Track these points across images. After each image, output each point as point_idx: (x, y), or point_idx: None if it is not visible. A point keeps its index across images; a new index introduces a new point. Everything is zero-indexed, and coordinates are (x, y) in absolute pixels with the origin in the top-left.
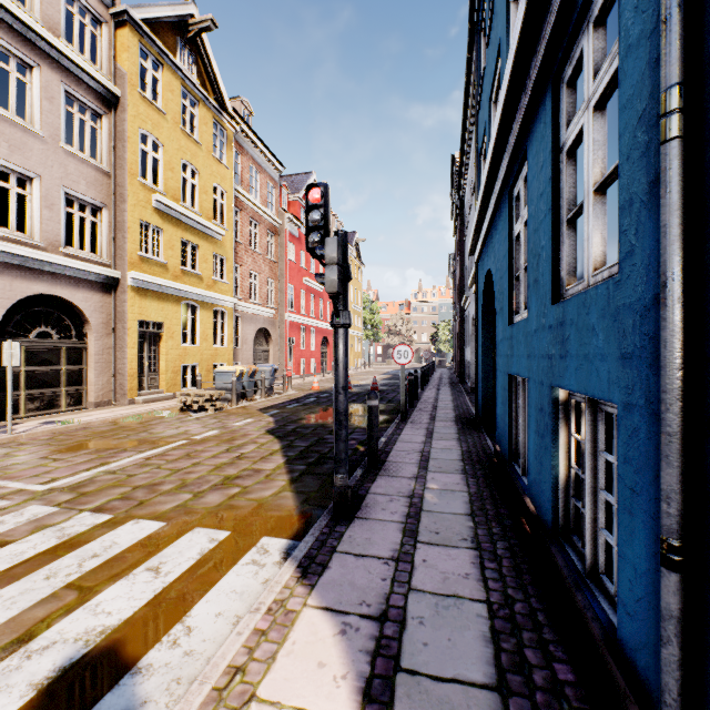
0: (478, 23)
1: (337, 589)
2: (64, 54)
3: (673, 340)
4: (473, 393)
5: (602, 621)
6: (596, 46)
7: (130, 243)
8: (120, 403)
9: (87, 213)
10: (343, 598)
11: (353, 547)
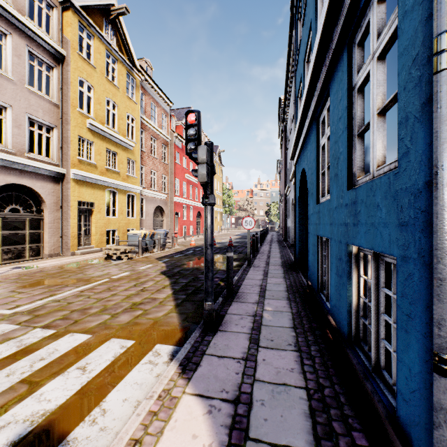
0: (296, 12)
1: (206, 381)
2: (28, 27)
3: (443, 212)
4: (292, 247)
5: (385, 403)
6: (379, 17)
7: (72, 151)
8: (65, 254)
9: (43, 131)
10: (210, 387)
11: (216, 351)
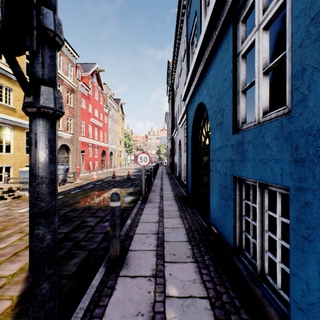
0: None
1: None
2: None
3: None
4: (179, 179)
5: None
6: None
7: None
8: None
9: None
10: None
11: None
